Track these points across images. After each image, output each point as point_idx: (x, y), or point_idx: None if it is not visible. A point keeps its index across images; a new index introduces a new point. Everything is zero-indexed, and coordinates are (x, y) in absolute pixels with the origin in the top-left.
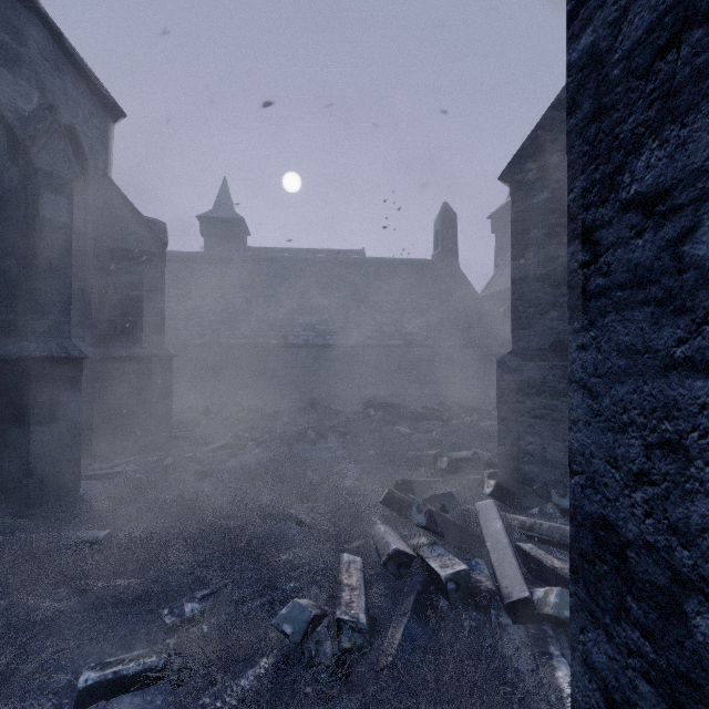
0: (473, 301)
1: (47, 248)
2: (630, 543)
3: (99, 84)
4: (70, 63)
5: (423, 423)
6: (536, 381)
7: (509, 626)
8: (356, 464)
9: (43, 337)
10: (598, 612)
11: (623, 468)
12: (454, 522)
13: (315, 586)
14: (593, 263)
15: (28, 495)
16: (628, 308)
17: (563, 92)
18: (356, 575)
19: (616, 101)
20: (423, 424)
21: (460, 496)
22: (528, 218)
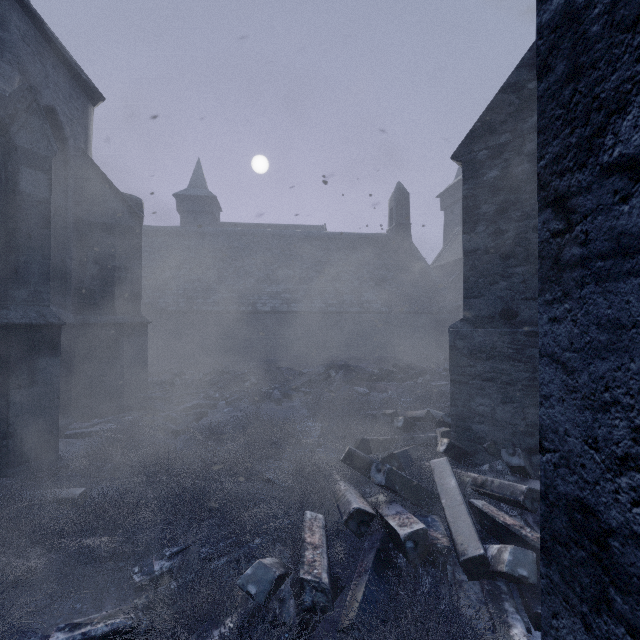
0: (424, 272)
1: (26, 221)
2: (614, 531)
3: (78, 69)
4: (51, 49)
5: (380, 384)
6: (486, 346)
7: (464, 582)
8: (318, 422)
9: (23, 305)
10: (574, 599)
11: (604, 449)
12: (411, 480)
13: (279, 543)
14: (568, 231)
15: (7, 455)
16: (611, 279)
17: (511, 77)
18: (318, 533)
19: (596, 59)
20: (380, 385)
21: (415, 454)
22: (479, 195)
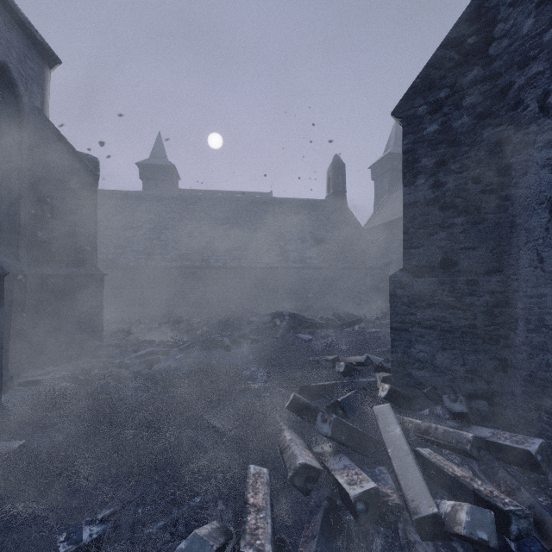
0: (358, 233)
1: None
2: None
3: (33, 30)
4: (2, 6)
5: (320, 331)
6: (426, 295)
7: (417, 543)
8: (264, 368)
9: None
10: None
11: None
12: (357, 429)
13: (221, 502)
14: None
15: None
16: None
17: (451, 33)
18: (262, 491)
19: None
20: (320, 332)
21: (357, 399)
22: (419, 149)
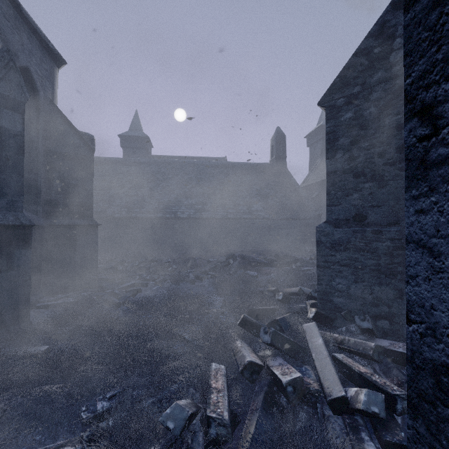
0: (296, 190)
1: (5, 149)
2: None
3: (47, 40)
4: (26, 25)
5: (265, 269)
6: (343, 241)
7: (330, 416)
8: (221, 297)
9: (2, 211)
10: None
11: None
12: (289, 339)
13: (192, 387)
14: (434, 135)
15: None
16: None
17: (362, 44)
18: (221, 380)
19: None
20: (265, 269)
21: (291, 319)
22: (338, 131)
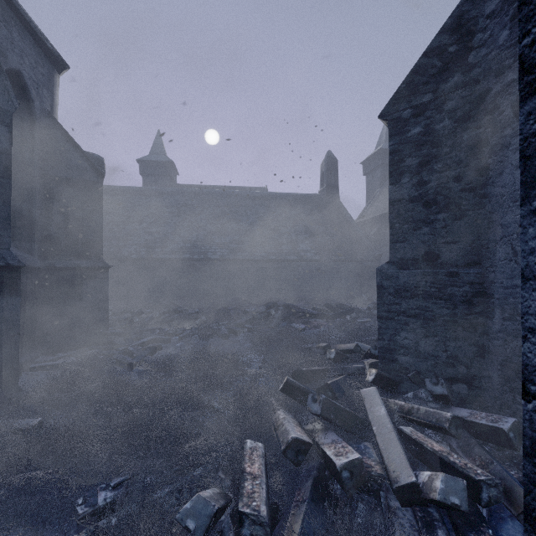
0: (350, 226)
1: None
2: None
3: (44, 38)
4: (17, 17)
5: (313, 320)
6: (411, 286)
7: (397, 509)
8: (259, 355)
9: None
10: None
11: None
12: (344, 409)
13: (220, 472)
14: None
15: None
16: None
17: (434, 42)
18: (258, 462)
19: None
20: (313, 321)
21: (346, 383)
22: (404, 149)
